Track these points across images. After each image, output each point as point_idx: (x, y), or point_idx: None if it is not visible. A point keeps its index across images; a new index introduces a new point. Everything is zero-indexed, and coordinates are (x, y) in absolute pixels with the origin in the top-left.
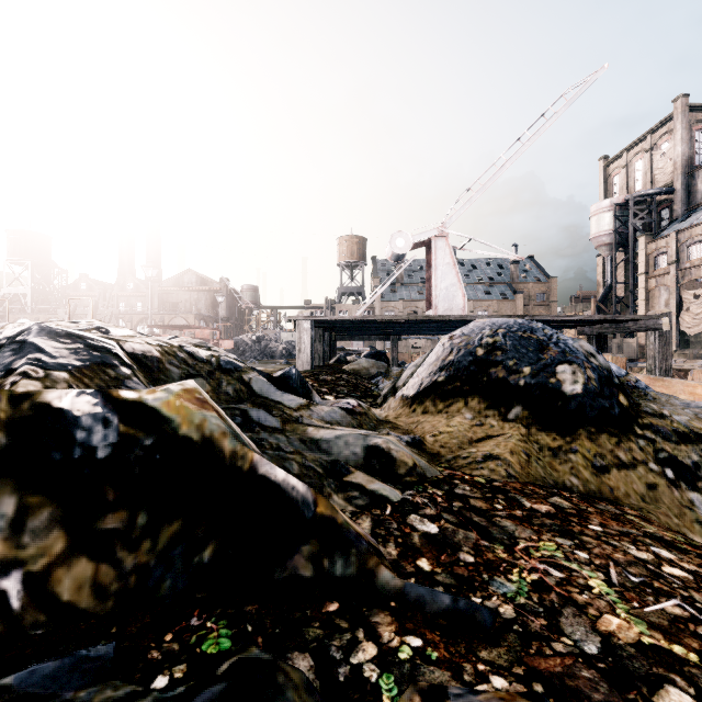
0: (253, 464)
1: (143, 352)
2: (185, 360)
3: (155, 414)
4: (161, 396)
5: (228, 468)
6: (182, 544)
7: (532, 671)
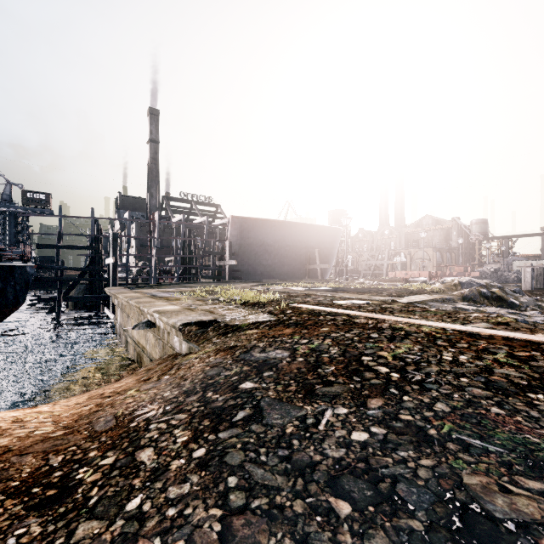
0: (509, 299)
1: (483, 284)
2: (490, 285)
3: (494, 292)
4: (495, 290)
5: (506, 299)
6: (500, 305)
7: (541, 314)
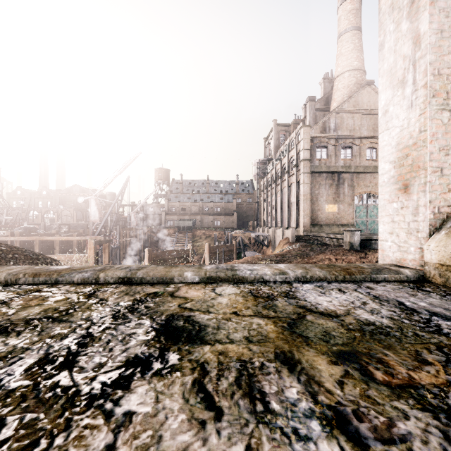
0: None
1: None
2: None
3: None
4: None
5: None
6: None
7: None
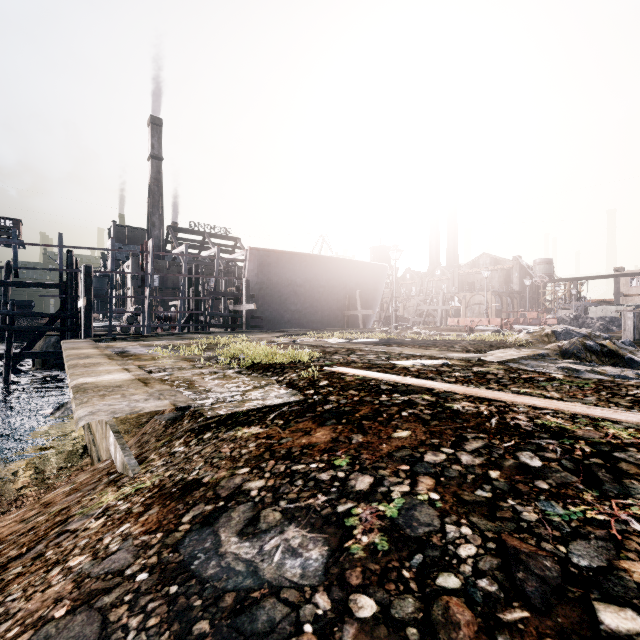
0: (627, 355)
1: (585, 334)
2: (594, 336)
3: (605, 345)
4: (605, 343)
5: (621, 355)
6: (615, 363)
7: None
